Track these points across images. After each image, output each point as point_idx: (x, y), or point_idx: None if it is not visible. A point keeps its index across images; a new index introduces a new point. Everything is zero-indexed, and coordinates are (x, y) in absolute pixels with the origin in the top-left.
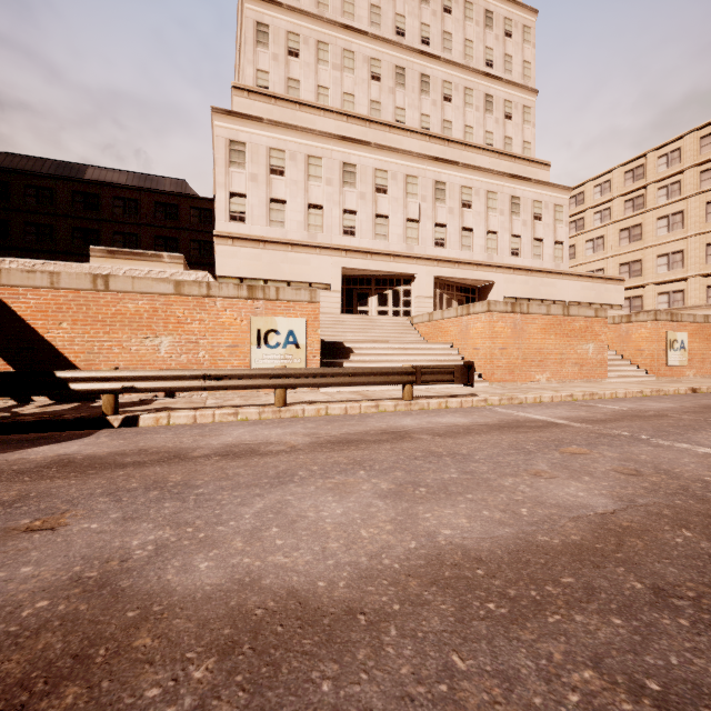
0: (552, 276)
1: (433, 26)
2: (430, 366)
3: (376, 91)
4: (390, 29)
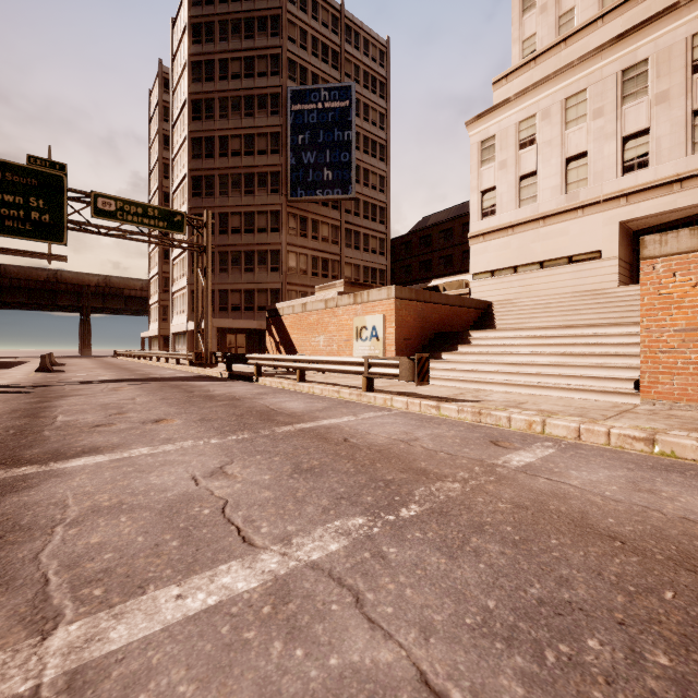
0: None
1: None
2: (376, 357)
3: None
4: None
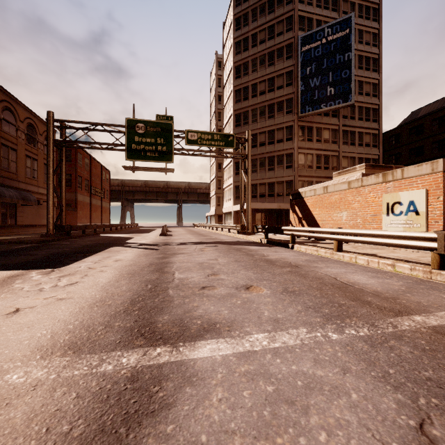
0: None
1: None
2: None
3: None
4: None
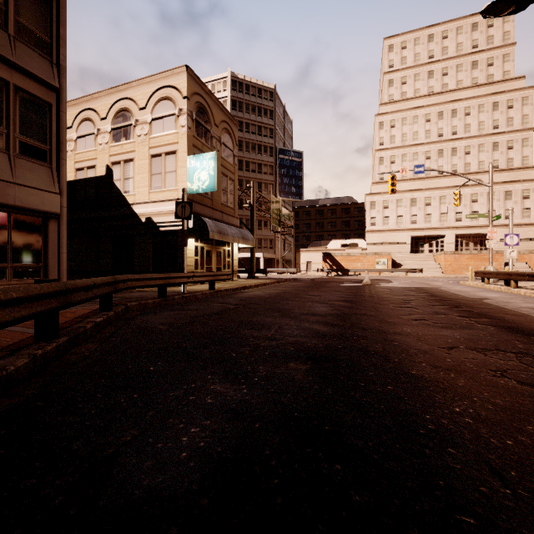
0: None
1: (459, 125)
2: (411, 269)
3: (428, 163)
4: (435, 136)
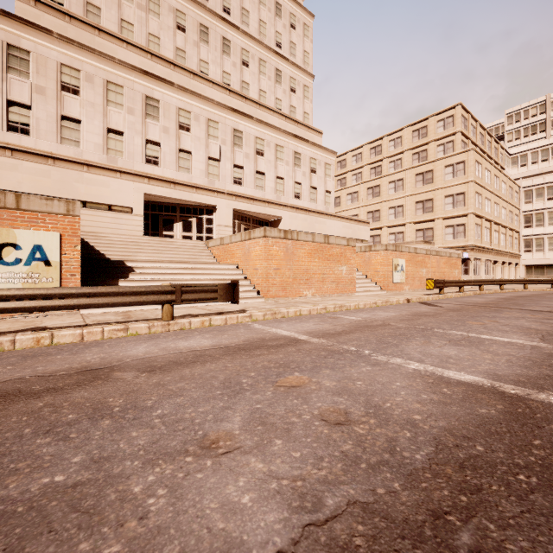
0: (324, 216)
1: None
2: (192, 284)
3: (181, 40)
4: None
